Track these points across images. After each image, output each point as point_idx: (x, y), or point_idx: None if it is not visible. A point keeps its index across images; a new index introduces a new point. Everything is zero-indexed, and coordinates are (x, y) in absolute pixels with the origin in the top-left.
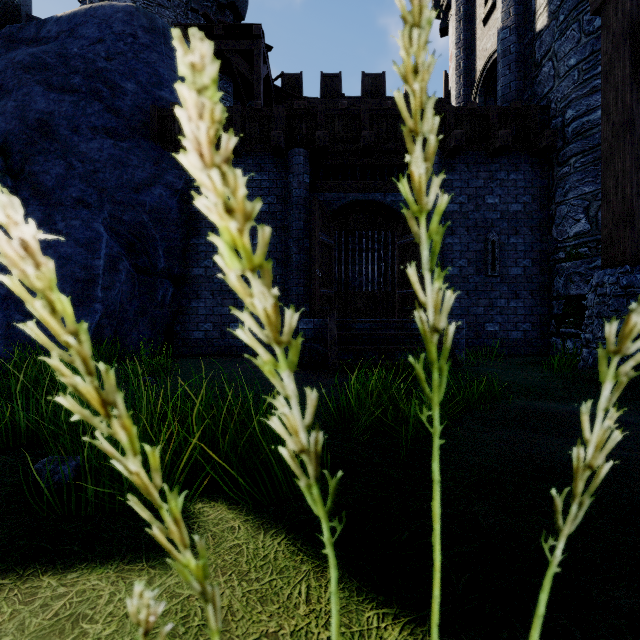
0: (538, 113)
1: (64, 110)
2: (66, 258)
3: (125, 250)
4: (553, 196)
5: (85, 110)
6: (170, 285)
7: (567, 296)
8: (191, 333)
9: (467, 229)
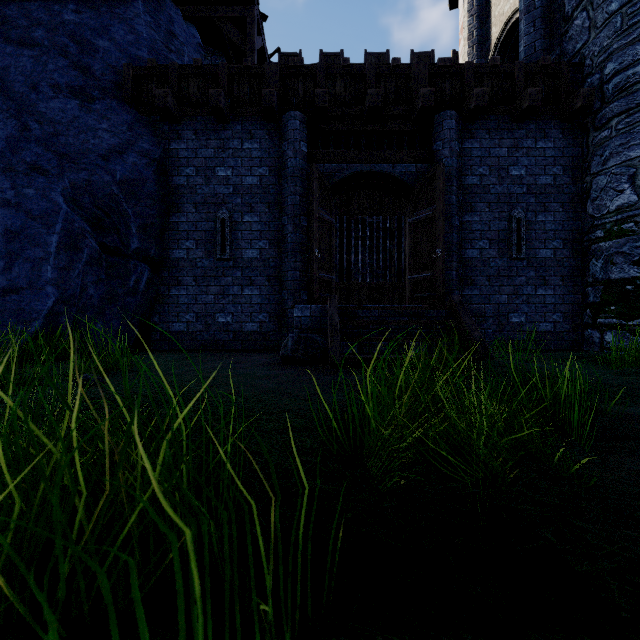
0: (570, 71)
1: (21, 65)
2: (14, 232)
3: (90, 226)
4: (588, 166)
5: (46, 65)
6: (145, 269)
7: (607, 281)
8: (171, 325)
9: (488, 205)
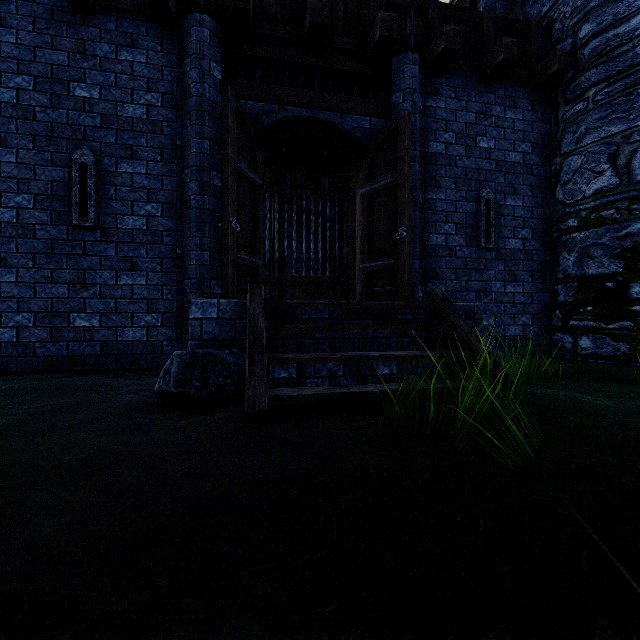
0: (539, 34)
1: None
2: None
3: None
4: (558, 146)
5: None
6: None
7: (582, 277)
8: None
9: (455, 180)
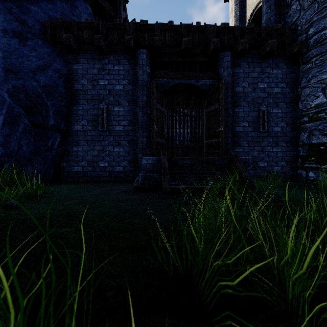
0: (290, 32)
1: None
2: None
3: (24, 111)
4: (299, 83)
5: None
6: (58, 136)
7: (310, 144)
8: (73, 167)
9: (247, 103)
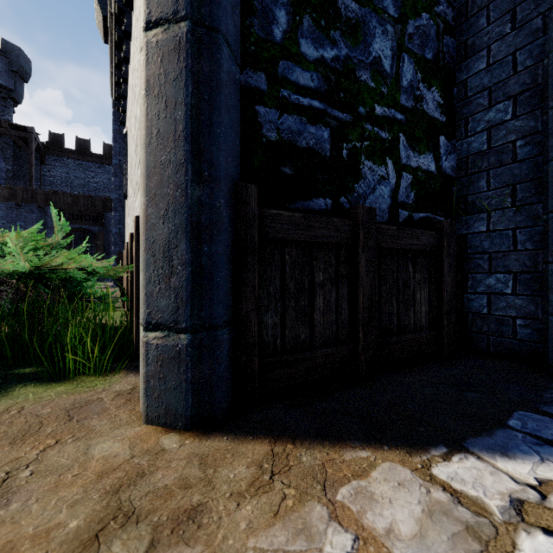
0: None
1: None
2: None
3: None
4: None
5: None
6: None
7: None
8: None
9: None
